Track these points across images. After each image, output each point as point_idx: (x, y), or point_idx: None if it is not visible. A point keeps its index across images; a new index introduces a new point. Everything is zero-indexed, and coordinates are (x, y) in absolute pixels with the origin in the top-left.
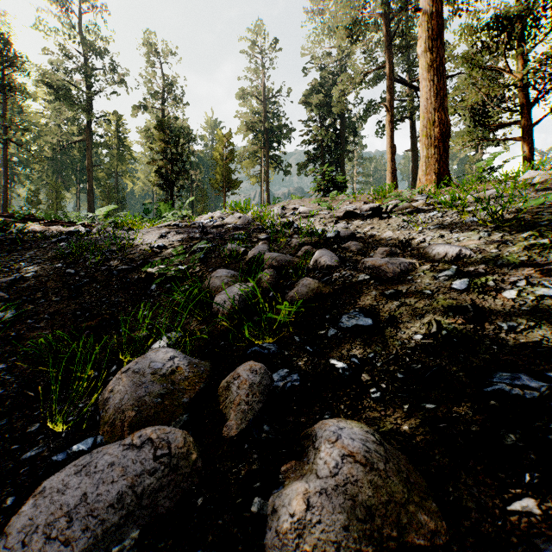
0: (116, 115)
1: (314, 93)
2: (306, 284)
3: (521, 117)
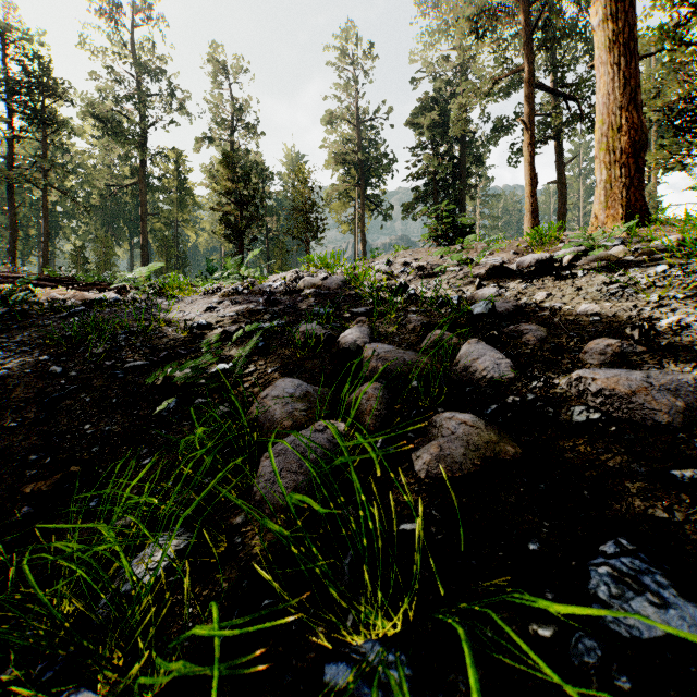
0: (175, 150)
1: (424, 112)
2: (460, 433)
3: None
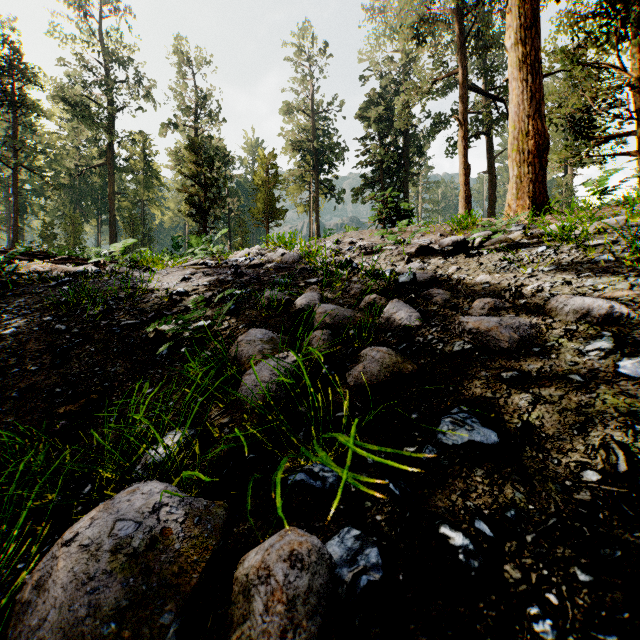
0: (141, 134)
1: (372, 106)
2: (377, 357)
3: (636, 126)
